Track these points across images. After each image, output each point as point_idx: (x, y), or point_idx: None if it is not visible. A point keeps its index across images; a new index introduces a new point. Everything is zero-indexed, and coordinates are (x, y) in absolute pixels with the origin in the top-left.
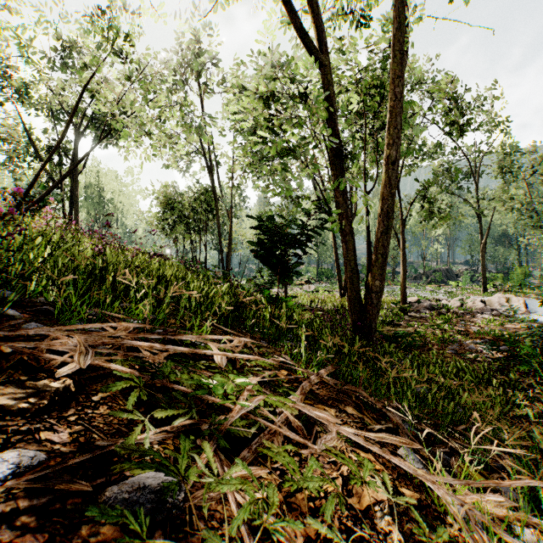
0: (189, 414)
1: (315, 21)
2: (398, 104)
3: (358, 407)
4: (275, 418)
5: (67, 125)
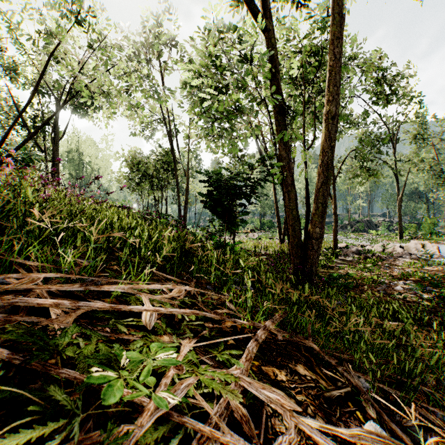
0: (64, 431)
1: None
2: (337, 64)
3: (309, 363)
4: (210, 408)
5: (35, 88)
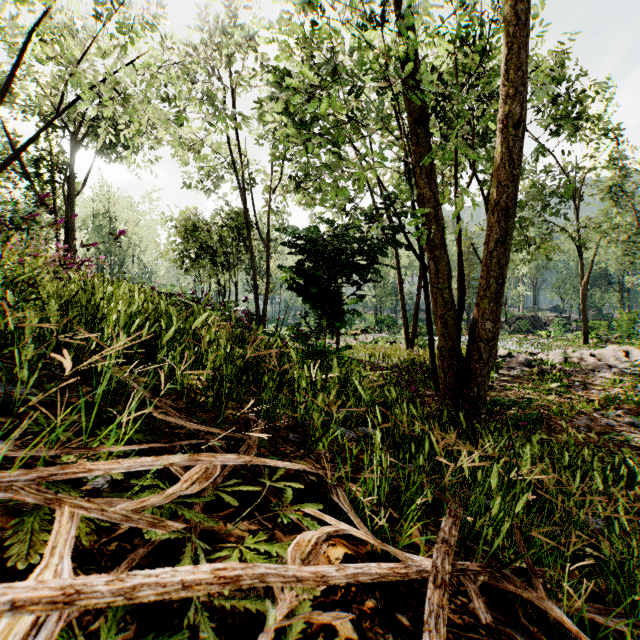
0: None
1: None
2: (523, 30)
3: None
4: None
5: (5, 88)
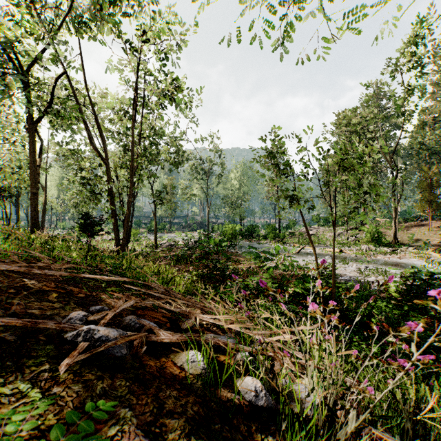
0: None
1: (104, 147)
2: (132, 184)
3: None
4: None
5: None
